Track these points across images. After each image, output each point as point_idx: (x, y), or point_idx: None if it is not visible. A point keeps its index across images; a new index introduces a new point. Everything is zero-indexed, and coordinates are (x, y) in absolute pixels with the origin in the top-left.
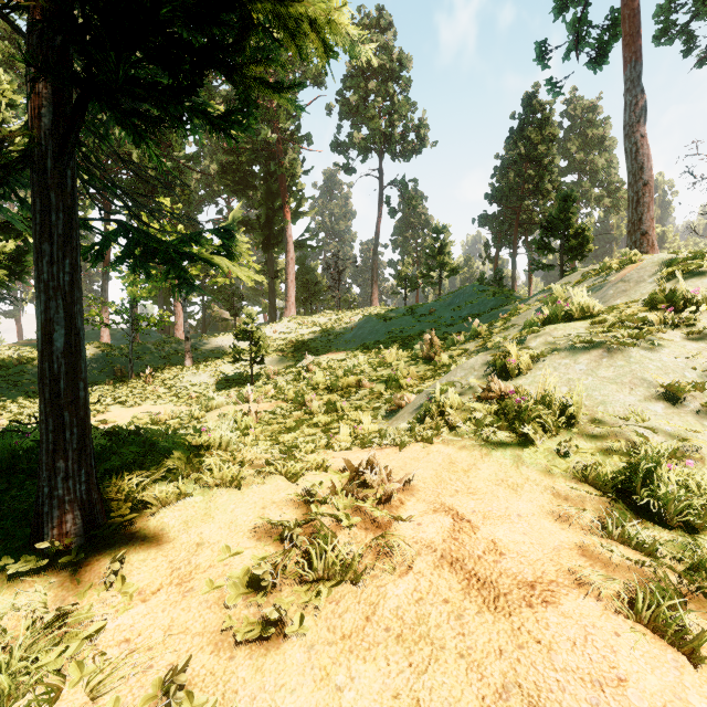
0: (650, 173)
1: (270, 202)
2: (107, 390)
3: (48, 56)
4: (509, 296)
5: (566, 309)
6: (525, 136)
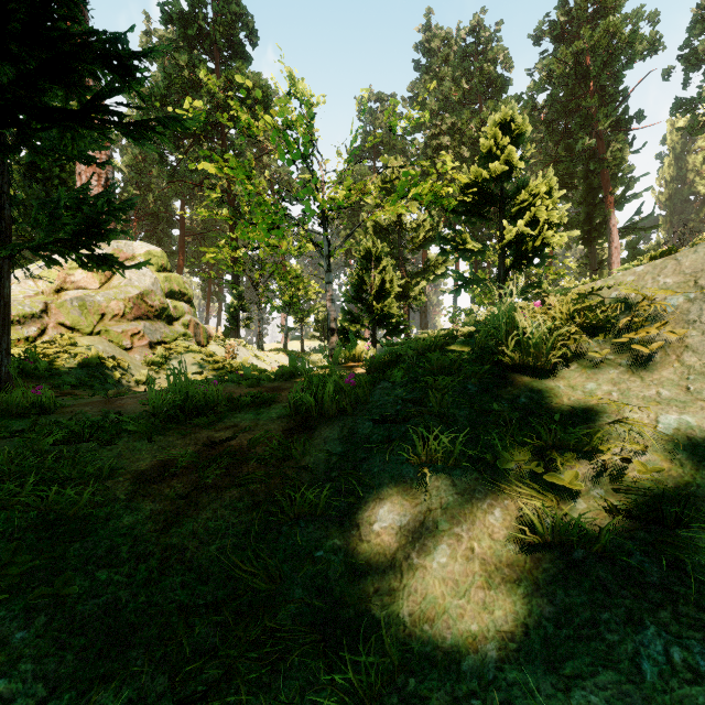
0: None
1: (590, 198)
2: None
3: (502, 261)
4: None
5: None
6: None
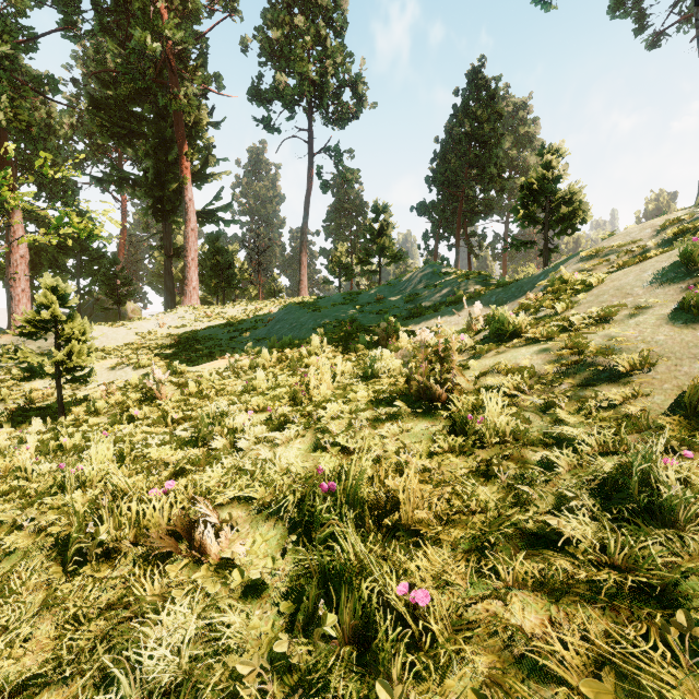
0: None
1: (162, 153)
2: None
3: None
4: (488, 278)
5: None
6: (470, 113)
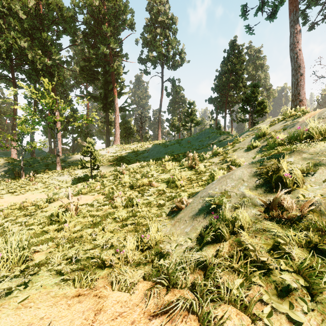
0: (303, 69)
1: (106, 86)
2: (5, 185)
3: None
4: (228, 134)
5: (305, 133)
6: (230, 60)
